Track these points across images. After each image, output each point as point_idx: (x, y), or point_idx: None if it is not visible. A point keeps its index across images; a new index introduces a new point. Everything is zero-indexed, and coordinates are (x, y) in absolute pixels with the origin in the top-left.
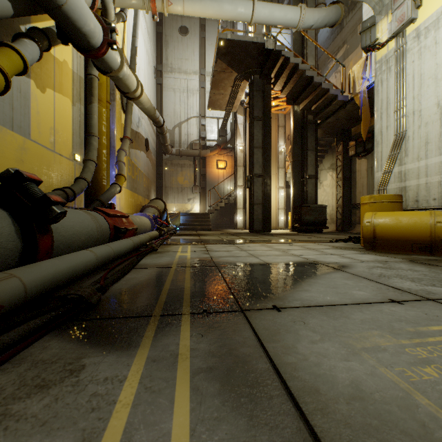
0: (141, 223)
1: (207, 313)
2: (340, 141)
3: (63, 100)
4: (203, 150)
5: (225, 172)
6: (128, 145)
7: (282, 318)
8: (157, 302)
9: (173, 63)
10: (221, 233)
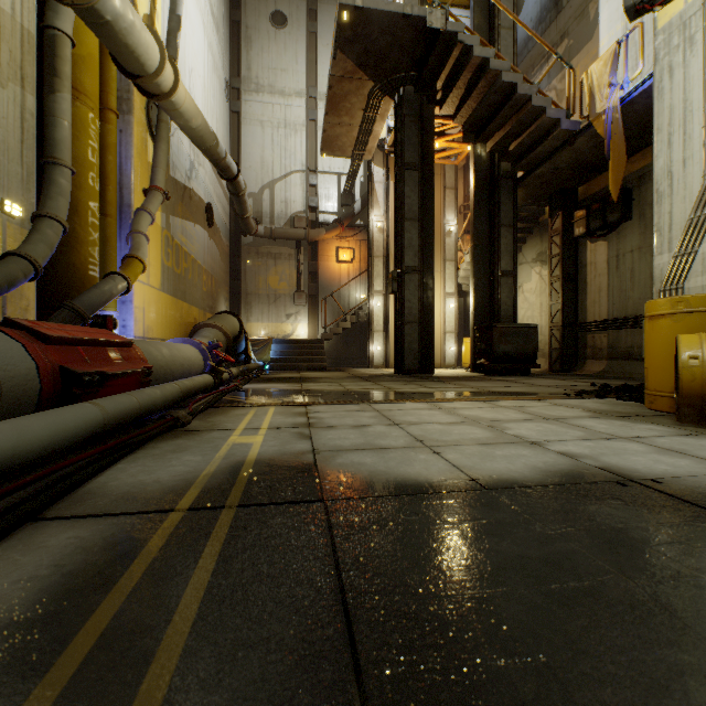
0: (172, 358)
1: None
2: (558, 211)
3: None
4: (313, 230)
5: (351, 268)
6: (159, 203)
7: None
8: None
9: (260, 77)
10: (344, 377)
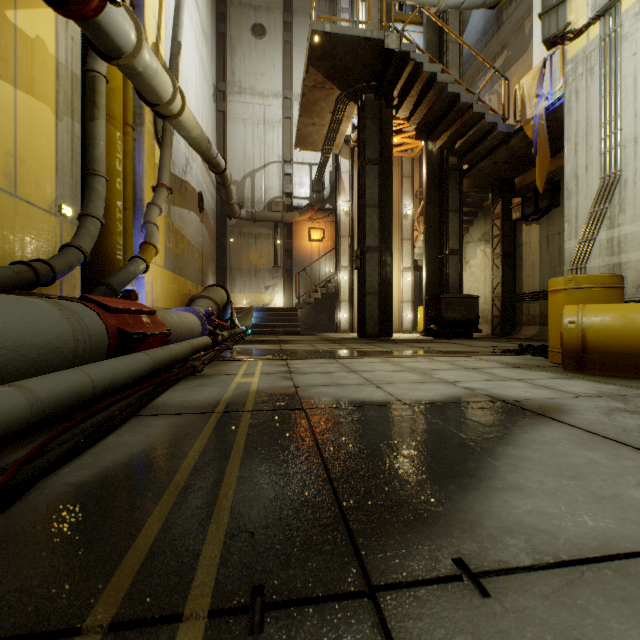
0: (181, 323)
1: (263, 608)
2: (498, 198)
3: (36, 107)
4: (288, 213)
5: (322, 246)
6: (165, 197)
7: (508, 639)
8: (130, 544)
9: (243, 81)
10: (315, 339)
